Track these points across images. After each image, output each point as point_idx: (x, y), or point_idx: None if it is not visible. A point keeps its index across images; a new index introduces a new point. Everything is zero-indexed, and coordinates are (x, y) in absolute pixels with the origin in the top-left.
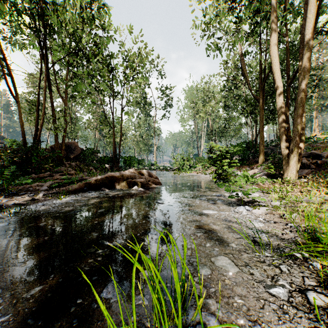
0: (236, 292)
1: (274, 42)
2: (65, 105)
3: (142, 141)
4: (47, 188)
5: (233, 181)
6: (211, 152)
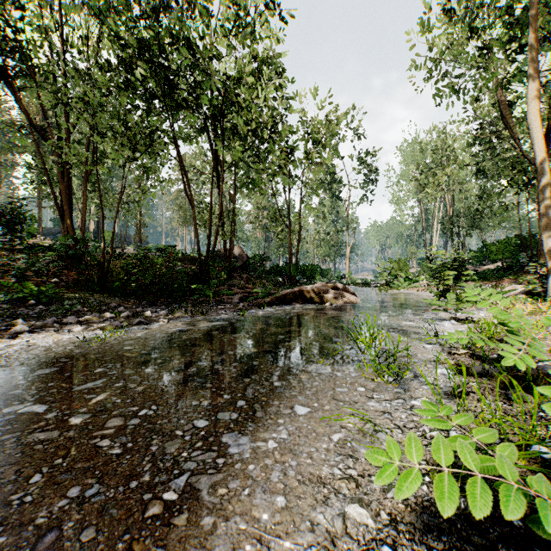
0: (403, 345)
1: (533, 98)
2: (234, 203)
3: (326, 240)
4: (239, 301)
5: (463, 300)
6: (429, 261)
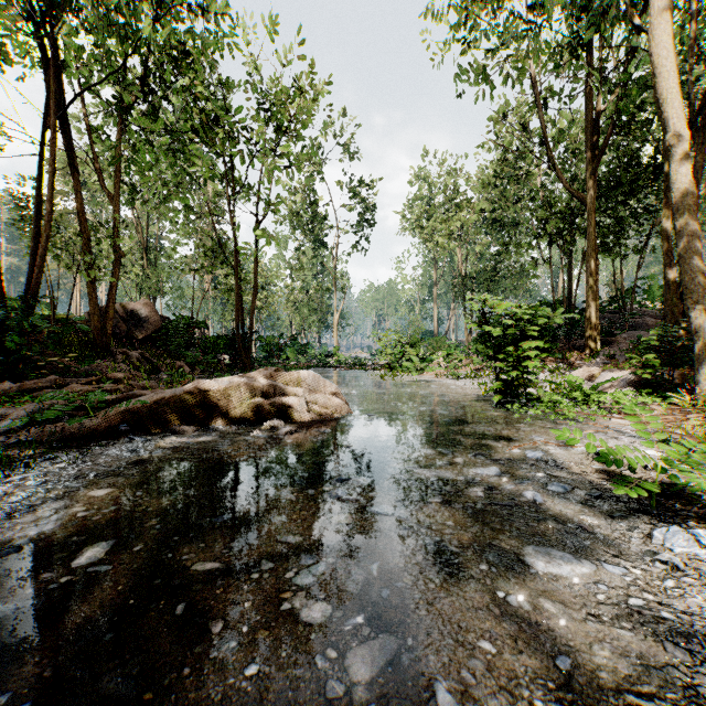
0: None
1: (666, 14)
2: (117, 211)
3: (307, 303)
4: (15, 426)
5: (549, 402)
6: (487, 323)
